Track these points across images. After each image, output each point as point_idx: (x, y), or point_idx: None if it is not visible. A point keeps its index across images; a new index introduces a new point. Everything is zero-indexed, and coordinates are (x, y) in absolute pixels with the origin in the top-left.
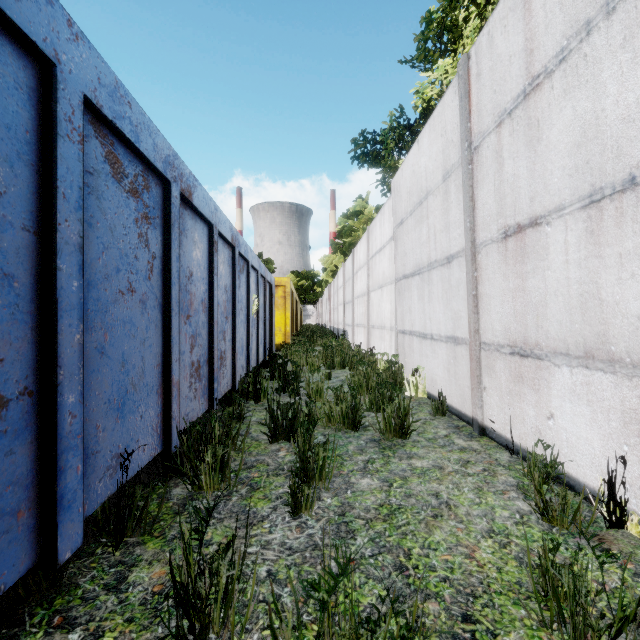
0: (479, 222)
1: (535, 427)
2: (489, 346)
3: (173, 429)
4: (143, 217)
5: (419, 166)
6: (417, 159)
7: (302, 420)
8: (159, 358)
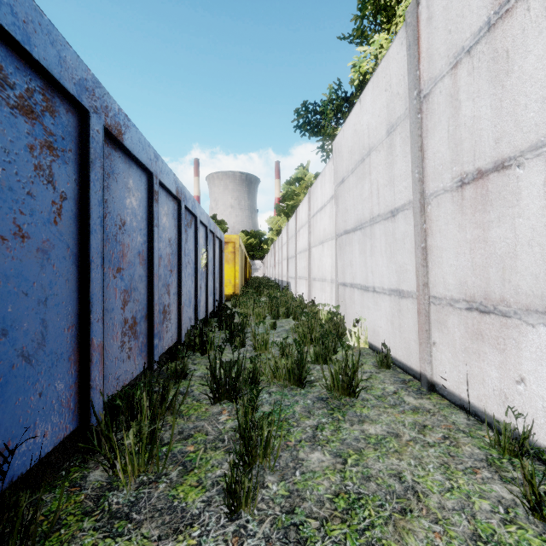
0: (429, 172)
1: (499, 390)
2: (440, 300)
3: (93, 400)
4: (44, 146)
5: (361, 124)
6: (359, 118)
7: (246, 377)
8: (73, 319)
